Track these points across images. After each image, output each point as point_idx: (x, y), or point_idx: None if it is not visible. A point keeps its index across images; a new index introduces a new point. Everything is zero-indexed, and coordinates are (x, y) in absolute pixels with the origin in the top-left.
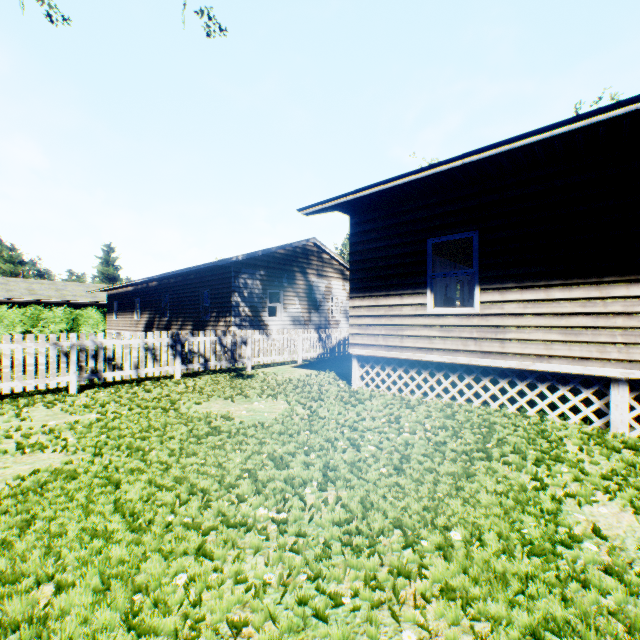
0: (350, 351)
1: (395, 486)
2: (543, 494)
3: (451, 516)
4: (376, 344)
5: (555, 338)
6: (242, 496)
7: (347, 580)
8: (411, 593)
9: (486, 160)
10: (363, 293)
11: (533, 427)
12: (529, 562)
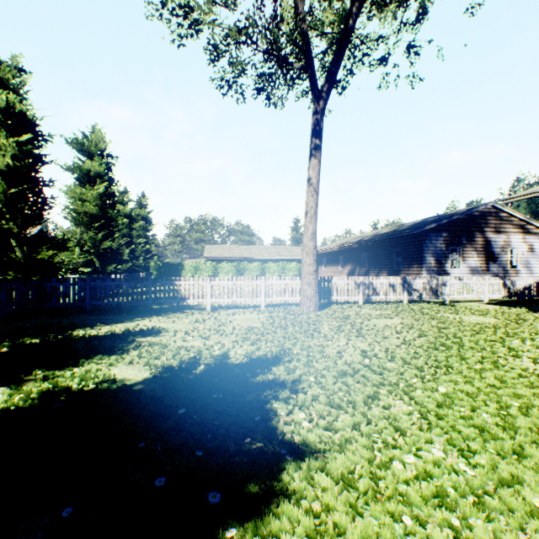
0: None
1: None
2: None
3: None
4: None
5: None
6: (502, 336)
7: None
8: None
9: None
10: None
11: None
12: None
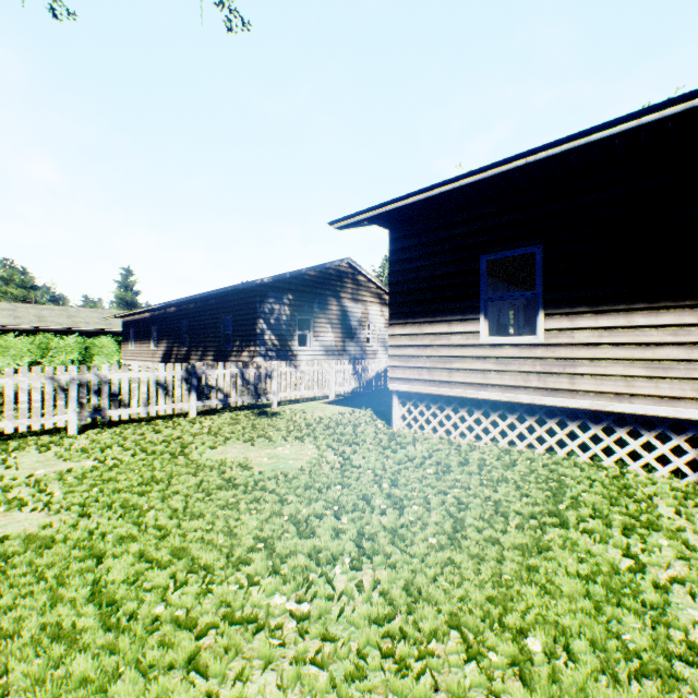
0: (389, 386)
1: (449, 565)
2: (641, 578)
3: (525, 611)
4: (420, 378)
5: (638, 373)
6: (253, 578)
7: None
8: None
9: (555, 158)
10: (404, 319)
11: (613, 482)
12: (642, 692)
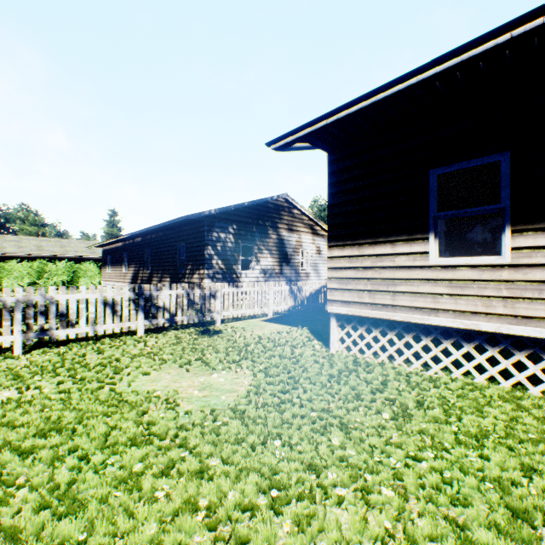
0: (328, 309)
1: None
2: None
3: None
4: (360, 301)
5: None
6: None
7: None
8: None
9: None
10: (343, 241)
11: None
12: None
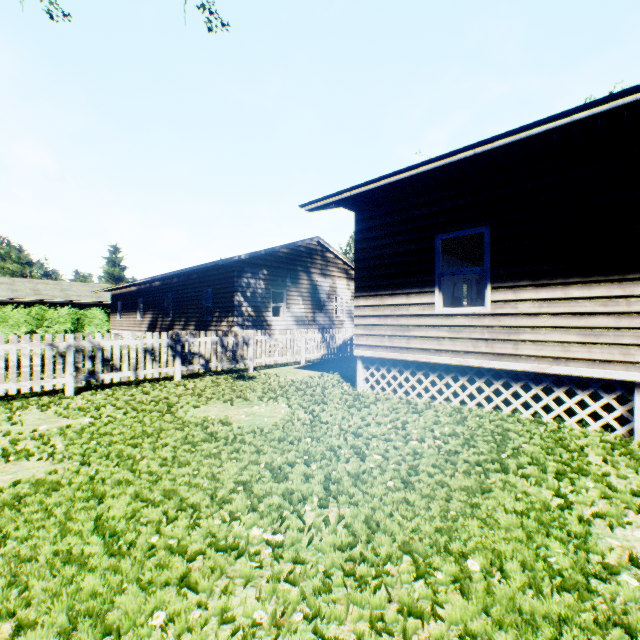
0: (354, 352)
1: (403, 503)
2: (568, 513)
3: (467, 540)
4: (381, 345)
5: (573, 339)
6: (235, 514)
7: (350, 620)
8: (424, 639)
9: (499, 149)
10: (368, 292)
11: (550, 435)
12: (561, 601)
